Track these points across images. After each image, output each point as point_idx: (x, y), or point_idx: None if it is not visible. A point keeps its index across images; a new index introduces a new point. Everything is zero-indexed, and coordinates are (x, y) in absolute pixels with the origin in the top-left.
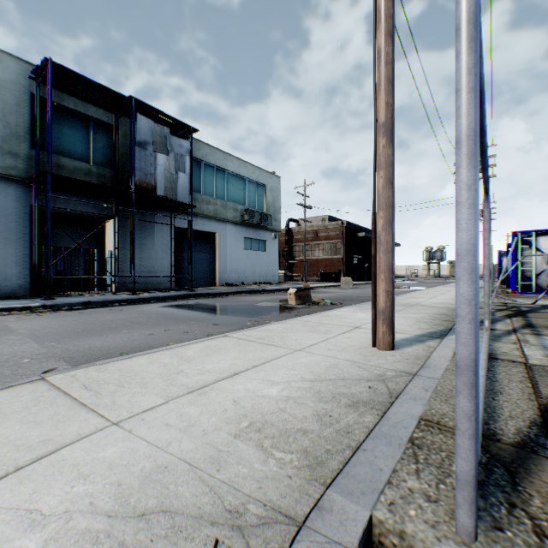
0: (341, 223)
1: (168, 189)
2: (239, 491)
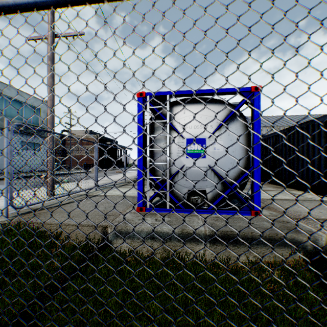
0: (96, 136)
1: None
2: None
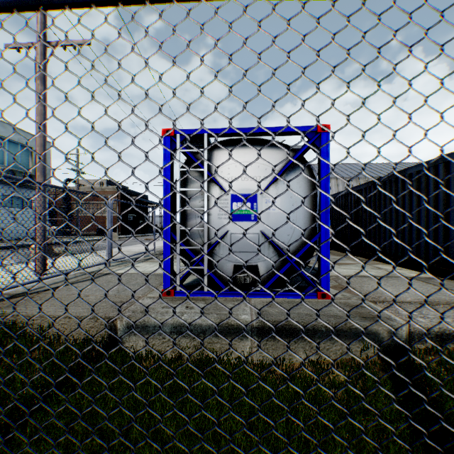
0: (117, 188)
1: None
2: None
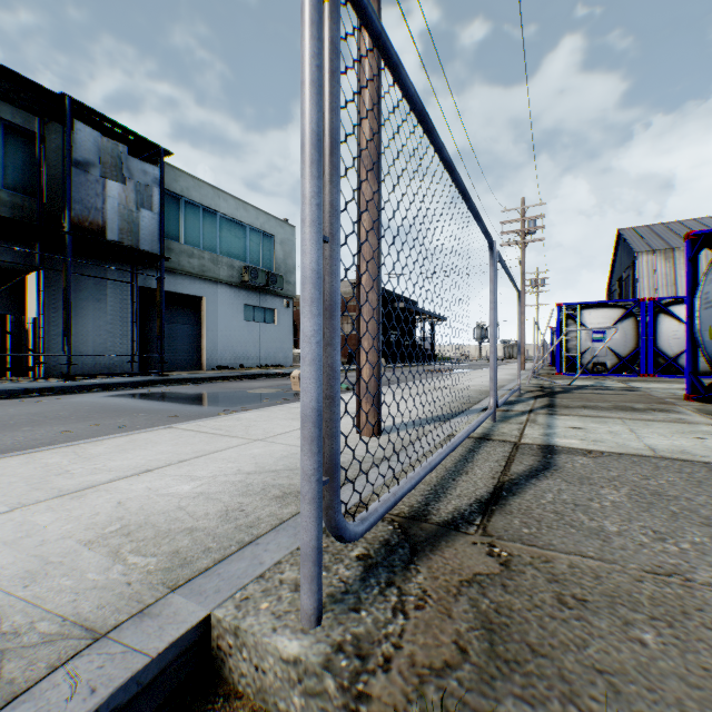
0: None
1: (125, 232)
2: (38, 609)
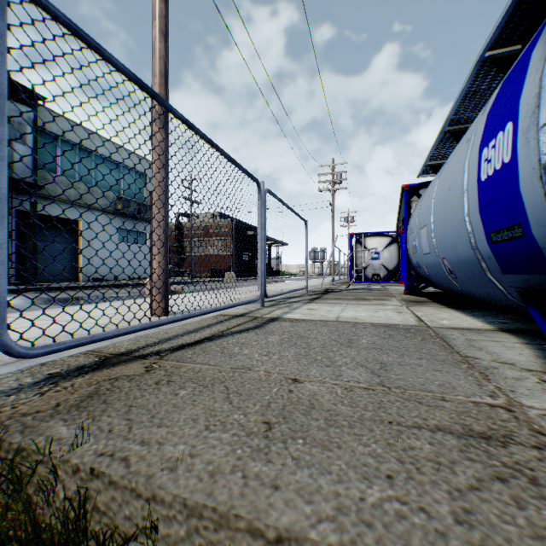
0: (231, 221)
1: None
2: None
